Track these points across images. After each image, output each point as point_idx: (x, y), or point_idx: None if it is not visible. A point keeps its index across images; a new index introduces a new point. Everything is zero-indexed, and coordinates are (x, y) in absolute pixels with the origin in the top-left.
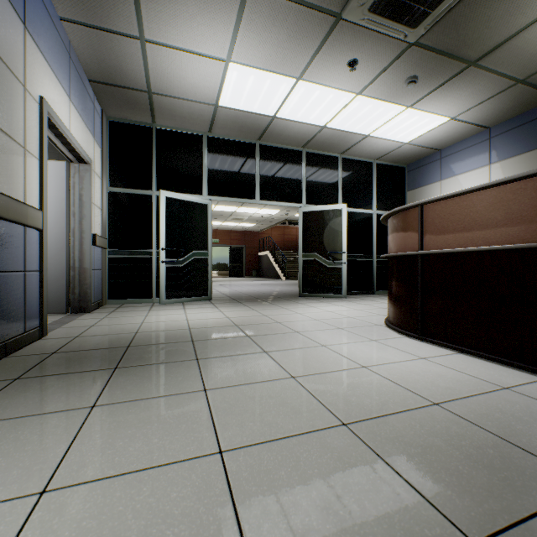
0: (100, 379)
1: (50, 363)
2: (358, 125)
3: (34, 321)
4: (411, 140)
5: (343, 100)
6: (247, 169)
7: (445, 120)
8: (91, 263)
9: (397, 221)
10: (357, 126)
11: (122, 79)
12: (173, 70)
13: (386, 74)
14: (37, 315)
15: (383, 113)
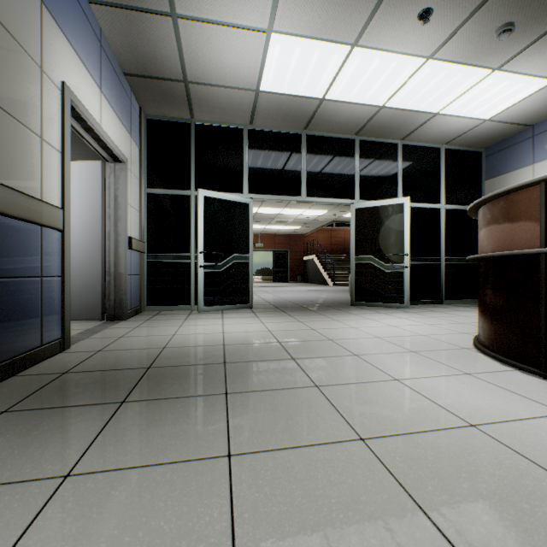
0: (97, 421)
1: (53, 389)
2: (426, 100)
3: (54, 333)
4: (494, 115)
5: (409, 68)
6: (291, 162)
7: (545, 83)
8: (126, 267)
9: (498, 209)
10: (423, 102)
11: (157, 68)
12: (209, 52)
13: (469, 24)
14: (58, 325)
15: (459, 82)
